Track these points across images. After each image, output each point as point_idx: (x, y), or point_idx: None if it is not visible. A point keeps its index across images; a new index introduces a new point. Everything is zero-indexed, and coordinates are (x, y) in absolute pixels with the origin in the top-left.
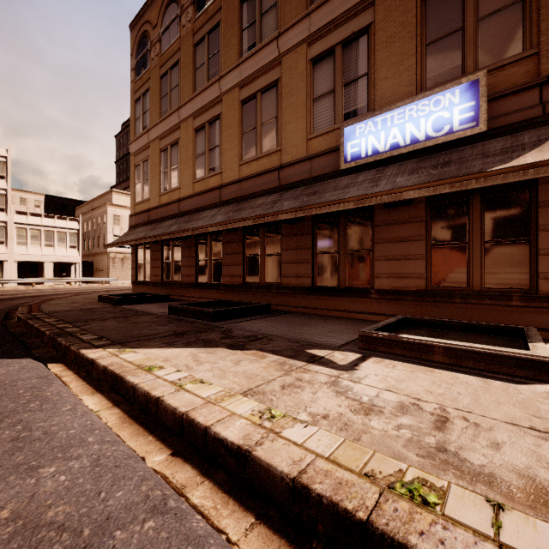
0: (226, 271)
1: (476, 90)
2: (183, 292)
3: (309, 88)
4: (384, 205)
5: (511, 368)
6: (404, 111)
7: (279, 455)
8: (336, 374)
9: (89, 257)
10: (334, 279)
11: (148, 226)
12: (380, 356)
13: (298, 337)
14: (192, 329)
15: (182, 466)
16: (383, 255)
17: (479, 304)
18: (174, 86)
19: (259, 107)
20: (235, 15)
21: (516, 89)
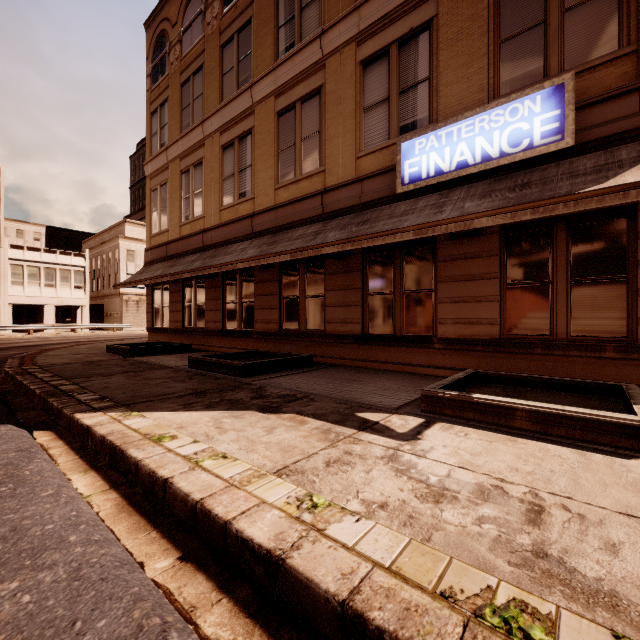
0: (259, 316)
1: (562, 96)
2: (208, 341)
3: (358, 96)
4: (449, 236)
5: (614, 437)
6: (474, 123)
7: (322, 565)
8: (395, 445)
9: (98, 300)
10: (389, 325)
11: (167, 263)
12: (448, 421)
13: (346, 397)
14: (216, 387)
15: (193, 576)
16: (448, 296)
17: (564, 356)
18: (197, 95)
19: (298, 120)
20: (270, 10)
21: (611, 95)
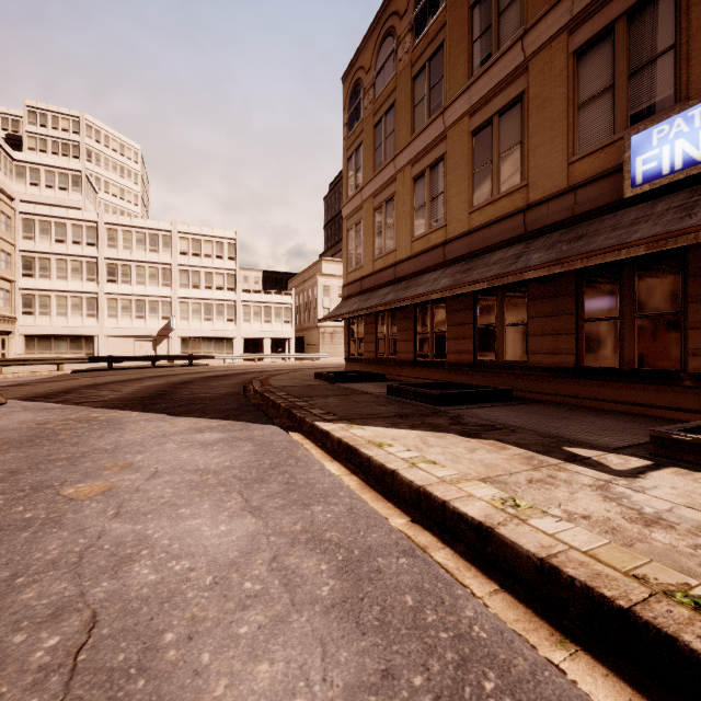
0: (451, 346)
1: None
2: (399, 372)
3: (570, 93)
4: None
5: None
6: None
7: (524, 538)
8: (607, 478)
9: (300, 332)
10: (614, 357)
11: (361, 297)
12: (686, 467)
13: (553, 432)
14: (415, 412)
15: (422, 531)
16: None
17: None
18: (389, 133)
19: (496, 135)
20: (463, 27)
21: None
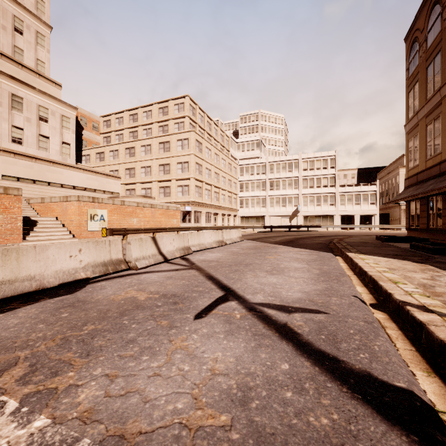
0: None
1: None
2: (443, 237)
3: None
4: None
5: None
6: None
7: (373, 273)
8: None
9: (386, 210)
10: None
11: (415, 187)
12: None
13: None
14: (409, 255)
15: (354, 275)
16: None
17: None
18: (436, 71)
19: None
20: None
21: None
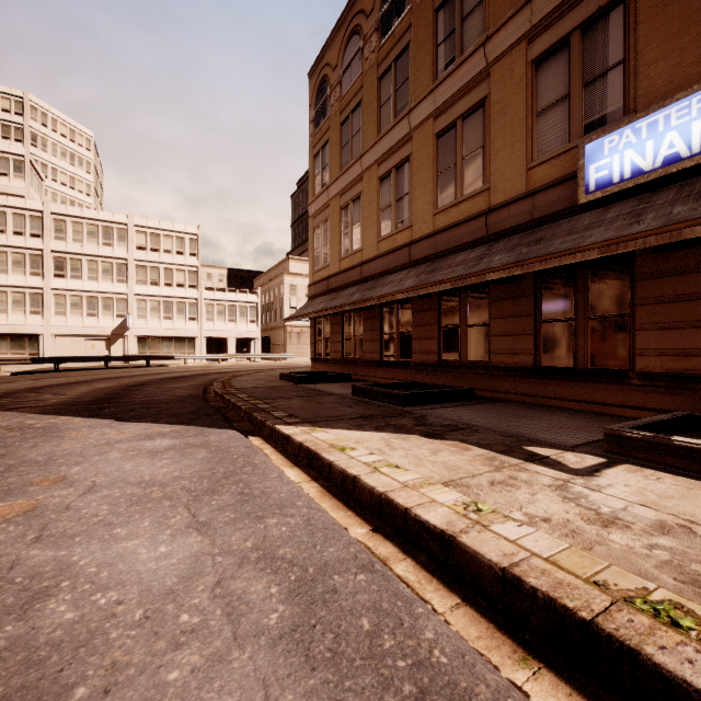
0: (416, 346)
1: None
2: (365, 372)
3: (529, 100)
4: (653, 248)
5: None
6: (689, 105)
7: (487, 546)
8: (565, 478)
9: (267, 332)
10: (569, 357)
11: (328, 296)
12: (637, 464)
13: (513, 431)
14: (380, 413)
15: (383, 541)
16: (651, 322)
17: None
18: (356, 131)
19: (459, 138)
20: (428, 30)
21: None
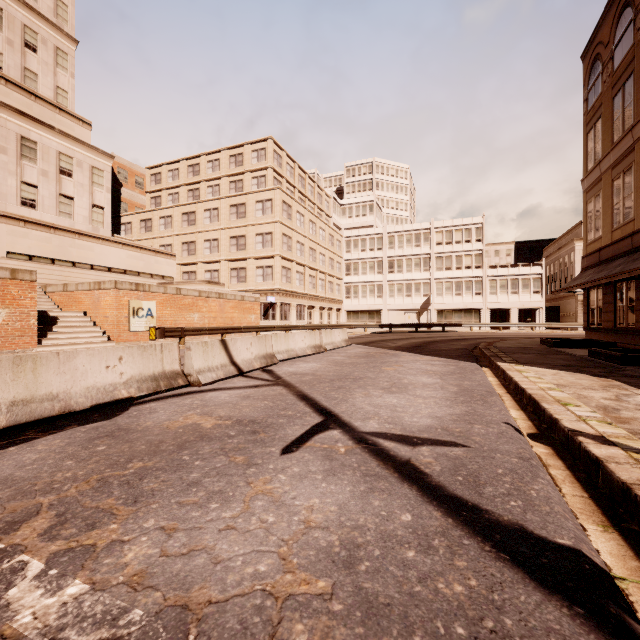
0: None
1: None
2: (637, 341)
3: None
4: None
5: None
6: None
7: (533, 391)
8: None
9: (555, 301)
10: None
11: (597, 268)
12: None
13: None
14: (586, 365)
15: (507, 394)
16: None
17: None
18: (627, 103)
19: None
20: None
21: None
